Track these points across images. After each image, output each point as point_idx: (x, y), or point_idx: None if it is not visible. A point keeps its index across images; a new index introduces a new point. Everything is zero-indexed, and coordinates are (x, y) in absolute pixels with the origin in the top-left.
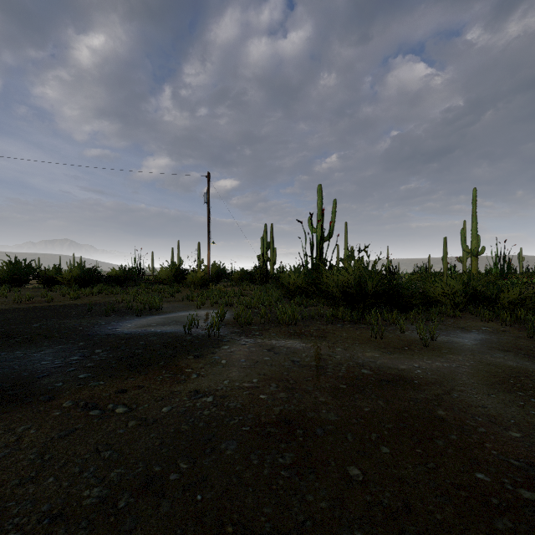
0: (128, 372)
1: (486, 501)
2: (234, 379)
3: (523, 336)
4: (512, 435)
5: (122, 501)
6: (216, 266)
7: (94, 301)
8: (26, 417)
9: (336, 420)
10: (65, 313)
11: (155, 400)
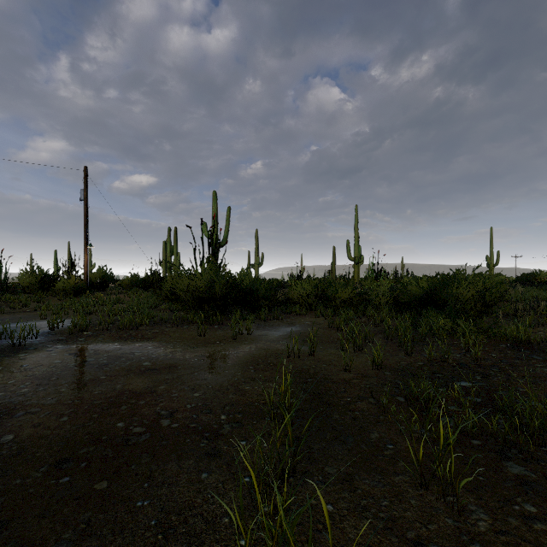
0: None
1: (98, 439)
2: None
3: (327, 327)
4: (194, 395)
5: None
6: (102, 271)
7: None
8: None
9: (52, 403)
10: None
11: None
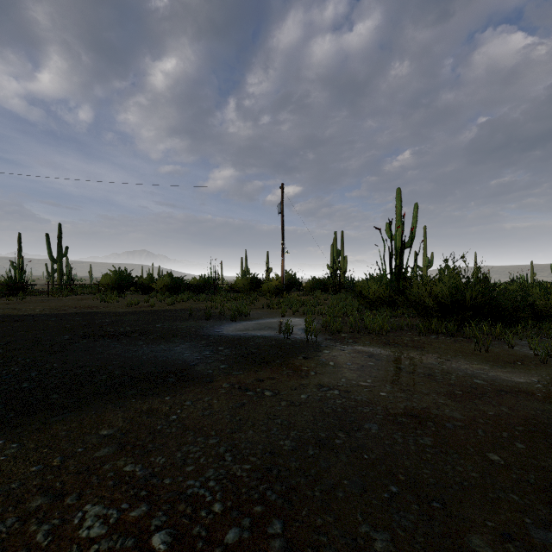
0: (255, 366)
1: None
2: (349, 379)
3: None
4: None
5: (309, 450)
6: (288, 275)
7: (187, 307)
8: (203, 392)
9: (462, 418)
10: (172, 316)
11: (291, 389)
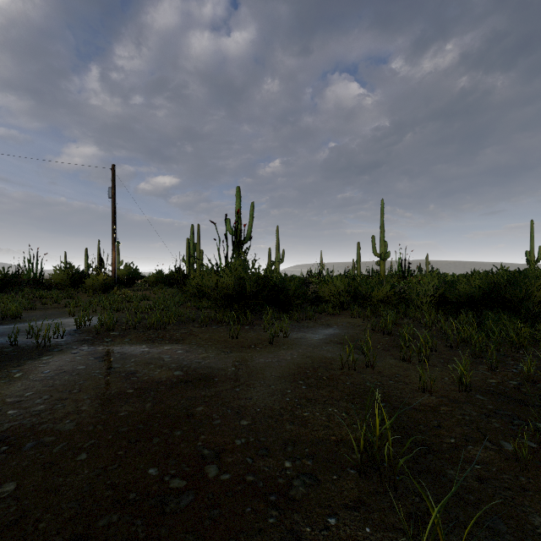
0: None
1: (123, 497)
2: (0, 395)
3: (370, 329)
4: (241, 423)
5: None
6: (129, 268)
7: None
8: None
9: (69, 429)
10: None
11: None
